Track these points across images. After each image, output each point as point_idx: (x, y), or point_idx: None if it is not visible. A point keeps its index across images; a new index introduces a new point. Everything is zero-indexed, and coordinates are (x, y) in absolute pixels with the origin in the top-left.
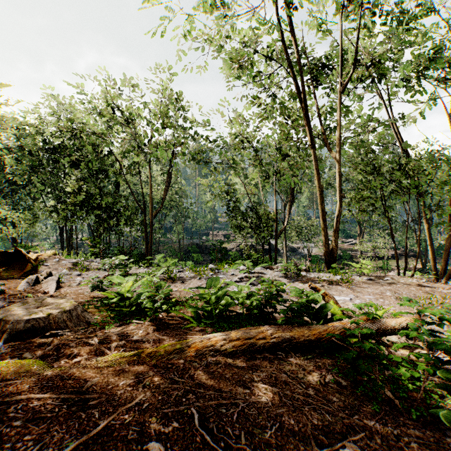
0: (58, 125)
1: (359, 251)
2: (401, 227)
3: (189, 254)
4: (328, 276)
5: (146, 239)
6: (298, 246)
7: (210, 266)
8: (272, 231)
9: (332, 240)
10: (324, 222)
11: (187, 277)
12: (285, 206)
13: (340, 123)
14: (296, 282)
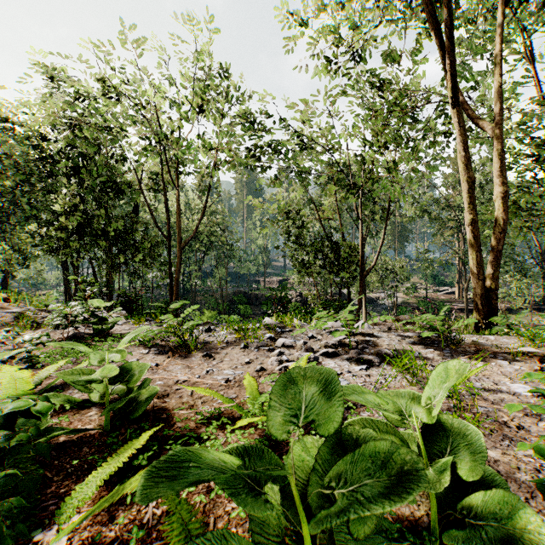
0: (54, 126)
1: (459, 302)
2: (515, 271)
3: (235, 305)
4: (512, 343)
5: (171, 282)
6: (377, 295)
7: (266, 321)
8: (354, 270)
9: (489, 275)
10: (475, 240)
11: (221, 342)
12: (363, 240)
13: (500, 64)
14: (461, 358)
